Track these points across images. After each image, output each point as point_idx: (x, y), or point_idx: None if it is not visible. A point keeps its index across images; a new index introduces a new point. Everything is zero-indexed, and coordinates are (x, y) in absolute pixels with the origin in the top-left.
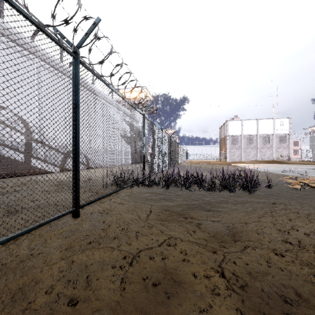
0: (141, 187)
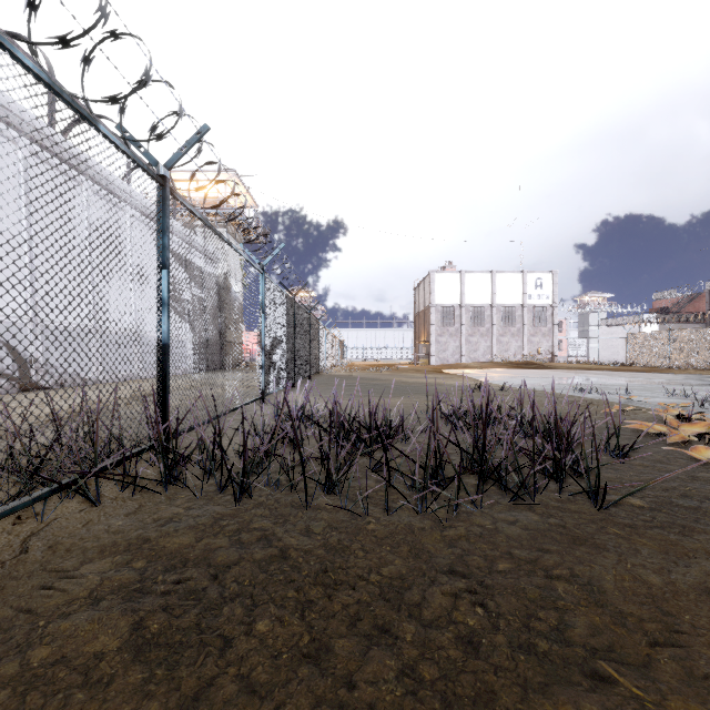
0: (123, 491)
